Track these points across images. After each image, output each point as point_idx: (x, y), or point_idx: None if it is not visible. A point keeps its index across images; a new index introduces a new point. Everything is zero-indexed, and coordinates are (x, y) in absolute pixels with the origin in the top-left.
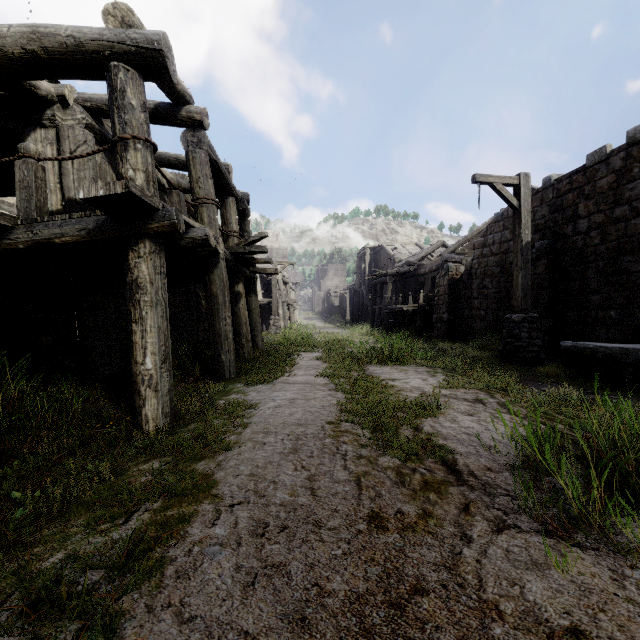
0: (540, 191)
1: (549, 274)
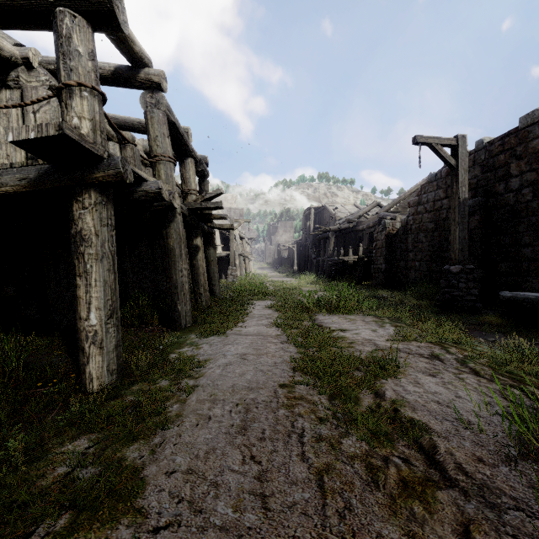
0: (472, 153)
1: (482, 229)
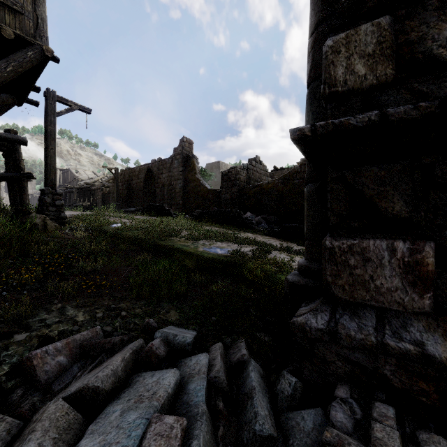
0: (126, 170)
1: (127, 194)
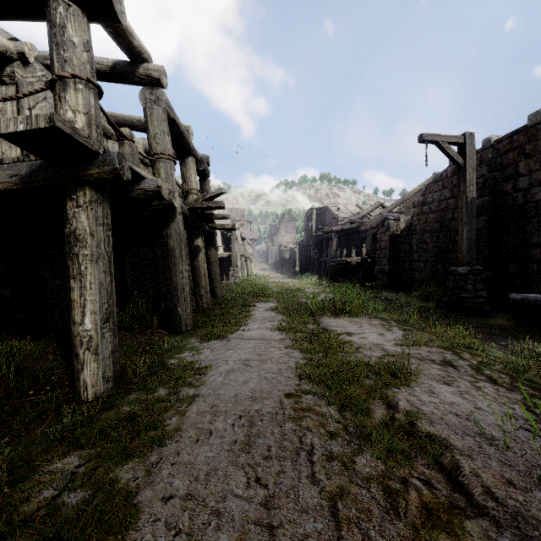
0: (479, 152)
1: (489, 229)
